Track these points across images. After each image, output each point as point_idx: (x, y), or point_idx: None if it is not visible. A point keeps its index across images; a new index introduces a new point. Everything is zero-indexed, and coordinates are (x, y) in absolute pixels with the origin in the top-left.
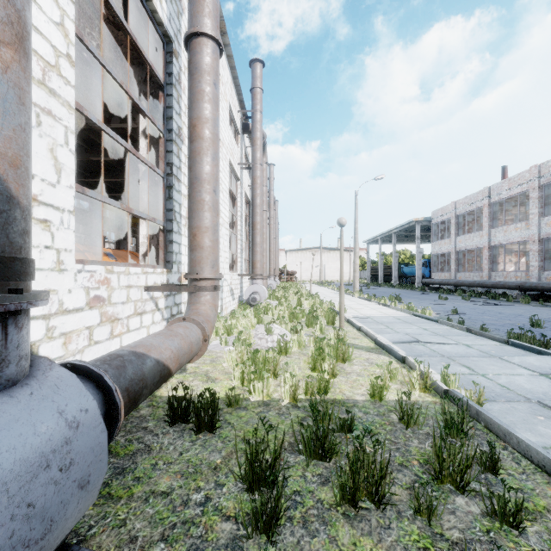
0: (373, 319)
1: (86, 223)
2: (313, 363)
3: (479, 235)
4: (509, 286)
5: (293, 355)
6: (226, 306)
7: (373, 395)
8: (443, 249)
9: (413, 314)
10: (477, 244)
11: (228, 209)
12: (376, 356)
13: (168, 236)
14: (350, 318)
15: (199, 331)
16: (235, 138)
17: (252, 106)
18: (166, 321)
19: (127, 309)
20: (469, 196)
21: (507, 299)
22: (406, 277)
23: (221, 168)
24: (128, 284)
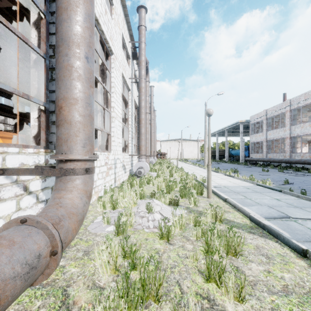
0: (229, 189)
1: None
2: (207, 271)
3: (283, 130)
4: (308, 162)
5: (175, 239)
6: (119, 178)
7: None
8: (258, 139)
9: (257, 184)
10: (281, 136)
11: (121, 108)
12: (264, 242)
13: (50, 117)
14: (214, 189)
15: (42, 242)
16: (127, 61)
17: (139, 38)
18: (44, 203)
19: None
20: (276, 106)
21: (308, 171)
22: (233, 156)
23: (115, 75)
24: None
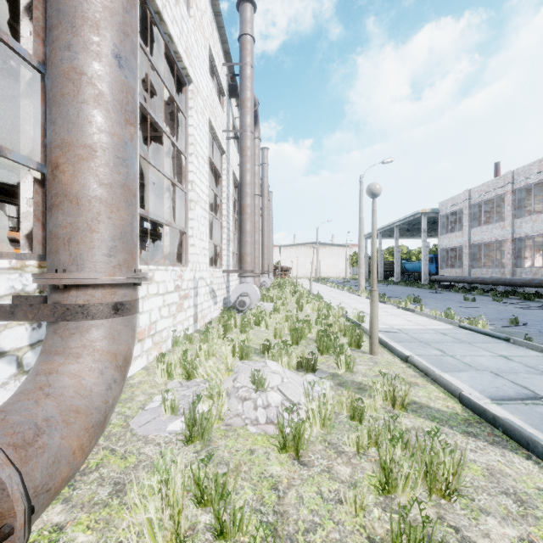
0: (409, 335)
1: None
2: None
3: (499, 226)
4: None
5: (311, 451)
6: (204, 314)
7: None
8: (454, 242)
9: (460, 326)
10: (497, 237)
11: (207, 184)
12: (502, 459)
13: None
14: (381, 336)
15: None
16: (219, 100)
17: (241, 58)
18: None
19: None
20: (487, 183)
21: None
22: (408, 273)
23: (195, 122)
24: None
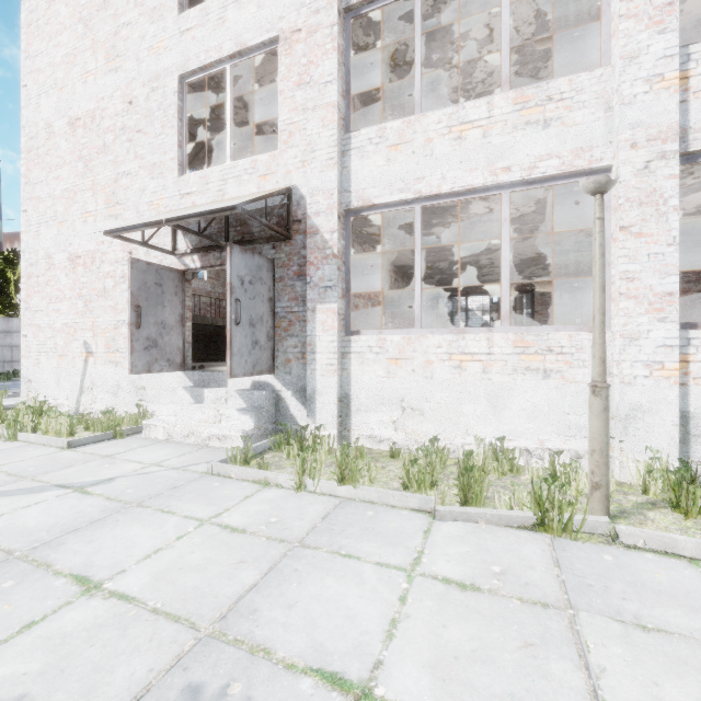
0: None
1: None
2: None
3: None
4: None
5: None
6: None
7: None
8: None
9: None
10: None
11: None
12: None
13: None
14: None
15: None
16: None
17: None
18: None
19: None
20: None
21: None
22: None
23: None
24: None
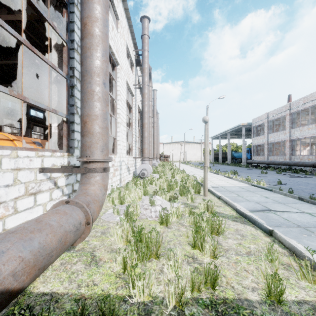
0: (225, 189)
1: (41, 126)
2: (193, 241)
3: (283, 133)
4: (306, 164)
5: (172, 225)
6: (124, 179)
7: (269, 295)
8: (260, 142)
9: (252, 185)
10: (282, 139)
11: (125, 113)
12: (243, 227)
13: (70, 126)
14: (210, 188)
15: (81, 215)
16: (131, 68)
17: (142, 47)
18: (67, 196)
19: (14, 191)
20: (277, 109)
21: (305, 173)
22: (235, 159)
23: (120, 84)
24: (16, 167)
